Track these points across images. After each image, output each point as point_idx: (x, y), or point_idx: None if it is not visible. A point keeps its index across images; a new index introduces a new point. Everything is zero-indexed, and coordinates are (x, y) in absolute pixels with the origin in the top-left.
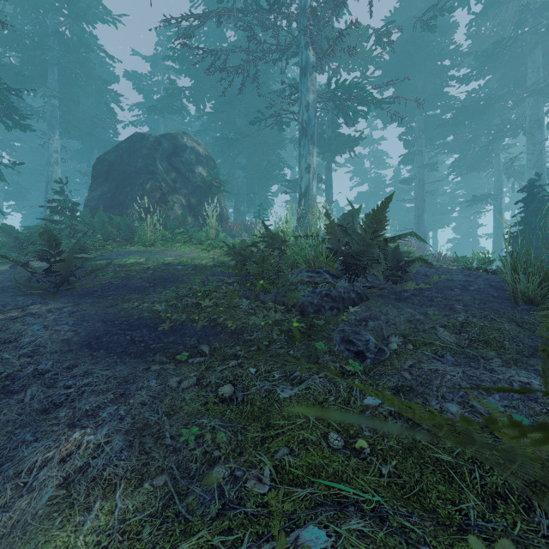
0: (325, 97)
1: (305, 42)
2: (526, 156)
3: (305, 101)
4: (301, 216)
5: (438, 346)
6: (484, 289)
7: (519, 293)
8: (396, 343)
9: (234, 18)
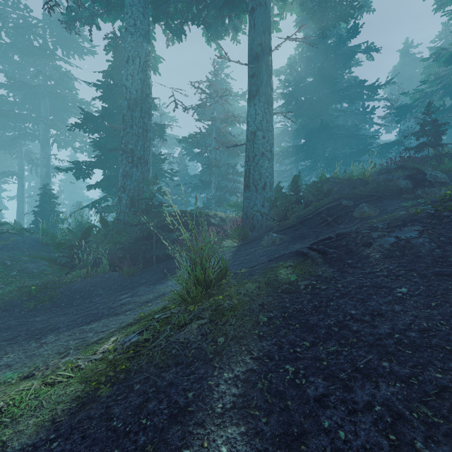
0: None
1: None
2: (40, 158)
3: None
4: None
5: (24, 260)
6: (32, 242)
7: (45, 242)
8: (9, 262)
9: None
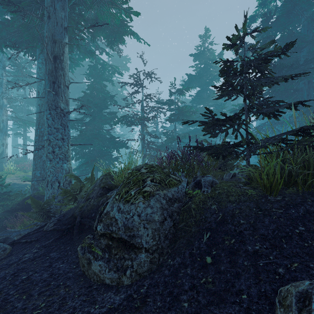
0: (13, 117)
1: (2, 96)
2: None
3: (2, 119)
4: None
5: None
6: None
7: None
8: None
9: None
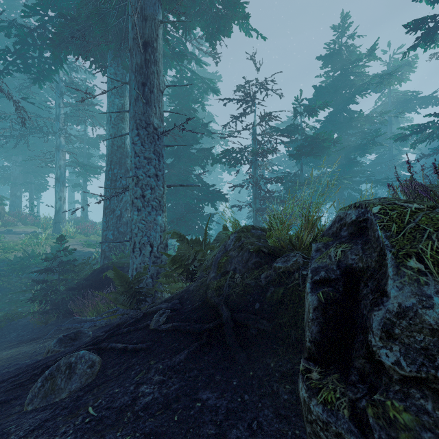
0: (72, 162)
1: (59, 134)
2: None
3: (59, 164)
4: (56, 222)
5: None
6: None
7: None
8: None
9: (10, 128)
